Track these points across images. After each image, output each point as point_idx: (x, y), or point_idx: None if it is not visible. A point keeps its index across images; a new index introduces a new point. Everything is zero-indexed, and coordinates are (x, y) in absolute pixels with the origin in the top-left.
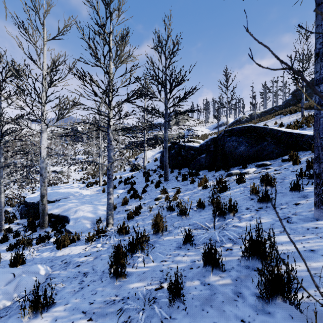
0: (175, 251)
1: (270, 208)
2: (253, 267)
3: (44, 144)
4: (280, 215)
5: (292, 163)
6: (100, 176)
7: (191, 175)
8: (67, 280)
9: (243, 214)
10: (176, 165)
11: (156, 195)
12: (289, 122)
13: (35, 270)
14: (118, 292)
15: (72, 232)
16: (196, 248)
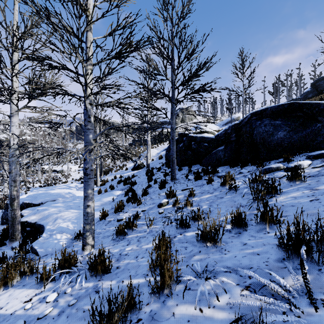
0: None
1: None
2: None
3: (14, 131)
4: None
5: None
6: (98, 175)
7: (206, 173)
8: None
9: None
10: (185, 162)
11: (160, 199)
12: None
13: None
14: None
15: (39, 253)
16: None
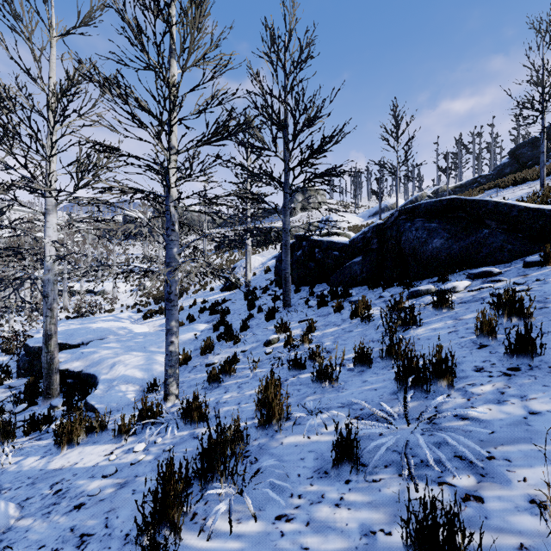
0: (312, 483)
1: (543, 370)
2: None
3: (50, 236)
4: None
5: None
6: None
7: (334, 297)
8: None
9: (471, 384)
10: (305, 279)
11: (268, 335)
12: (517, 198)
13: None
14: None
15: (99, 409)
16: (369, 478)
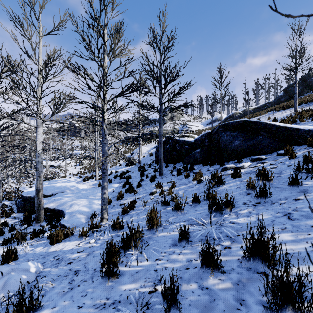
0: (170, 248)
1: (269, 203)
2: (255, 269)
3: (39, 139)
4: (280, 211)
5: (288, 157)
6: (96, 170)
7: (185, 170)
8: (57, 279)
9: (240, 210)
10: (171, 160)
11: (151, 189)
12: (282, 117)
13: (25, 267)
14: (109, 295)
15: (67, 226)
16: (192, 245)
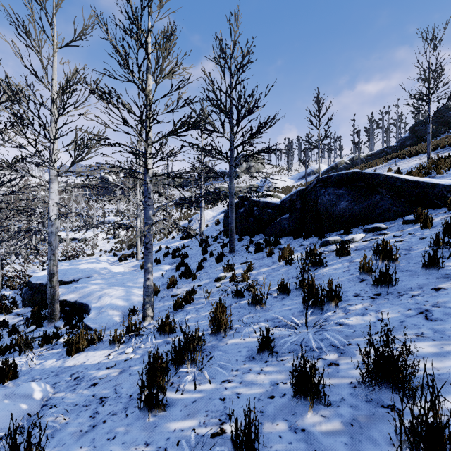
0: (245, 363)
1: (394, 294)
2: (379, 399)
3: (53, 199)
4: (412, 307)
5: (421, 226)
6: (138, 246)
7: (267, 245)
8: (73, 411)
9: (350, 304)
10: (246, 230)
11: (217, 273)
12: (409, 168)
13: (26, 391)
14: (151, 438)
15: (93, 328)
16: (279, 359)
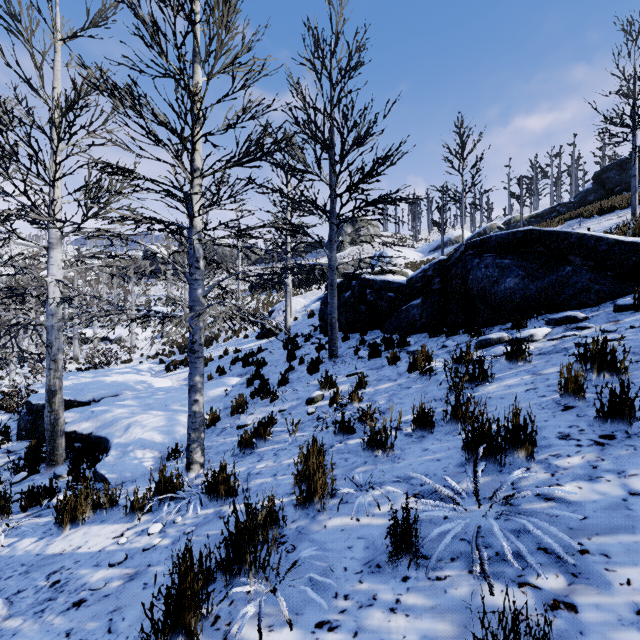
0: (362, 579)
1: None
2: None
3: (55, 275)
4: None
5: None
6: None
7: (389, 346)
8: None
9: (556, 455)
10: (354, 325)
11: (310, 391)
12: (604, 229)
13: None
14: None
15: (110, 480)
16: (432, 575)
